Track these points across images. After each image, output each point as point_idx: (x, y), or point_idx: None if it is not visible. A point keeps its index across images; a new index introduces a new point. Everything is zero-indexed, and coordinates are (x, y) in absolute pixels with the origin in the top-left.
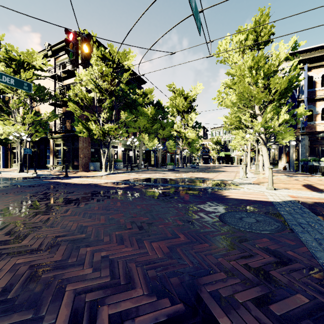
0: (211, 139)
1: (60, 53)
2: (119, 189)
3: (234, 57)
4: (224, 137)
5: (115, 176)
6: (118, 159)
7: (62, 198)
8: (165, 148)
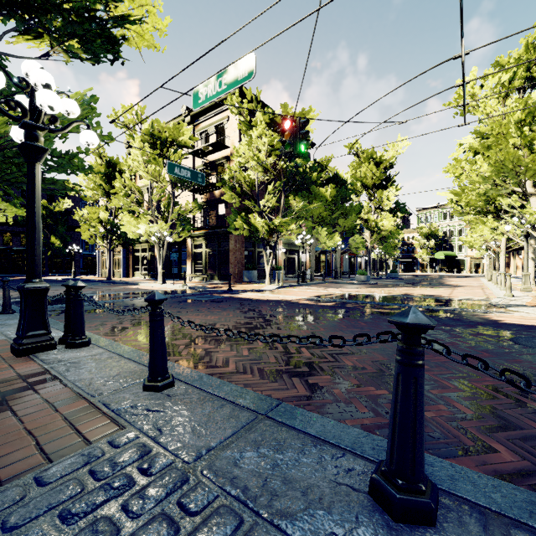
0: (419, 230)
1: (201, 118)
2: (332, 308)
3: (487, 105)
4: (443, 225)
5: (292, 291)
6: (277, 265)
7: (282, 315)
8: (347, 248)
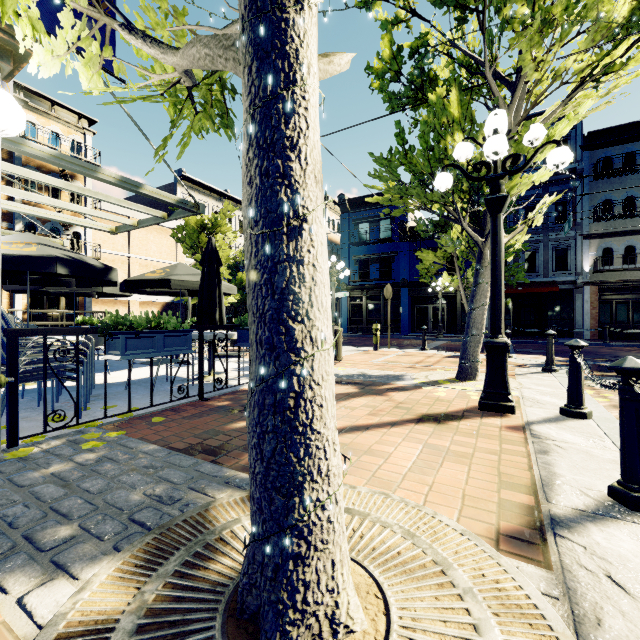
0: None
1: None
2: None
3: None
4: None
5: None
6: None
7: None
8: None
